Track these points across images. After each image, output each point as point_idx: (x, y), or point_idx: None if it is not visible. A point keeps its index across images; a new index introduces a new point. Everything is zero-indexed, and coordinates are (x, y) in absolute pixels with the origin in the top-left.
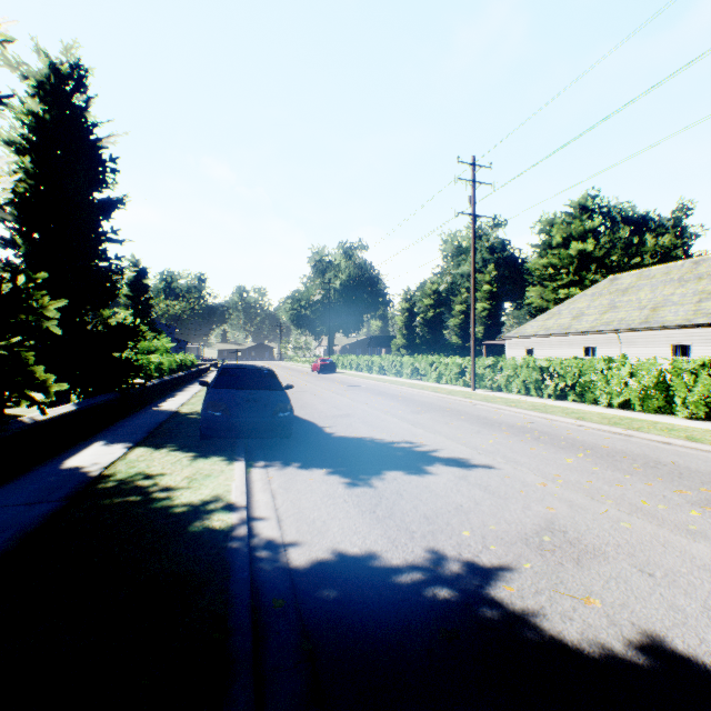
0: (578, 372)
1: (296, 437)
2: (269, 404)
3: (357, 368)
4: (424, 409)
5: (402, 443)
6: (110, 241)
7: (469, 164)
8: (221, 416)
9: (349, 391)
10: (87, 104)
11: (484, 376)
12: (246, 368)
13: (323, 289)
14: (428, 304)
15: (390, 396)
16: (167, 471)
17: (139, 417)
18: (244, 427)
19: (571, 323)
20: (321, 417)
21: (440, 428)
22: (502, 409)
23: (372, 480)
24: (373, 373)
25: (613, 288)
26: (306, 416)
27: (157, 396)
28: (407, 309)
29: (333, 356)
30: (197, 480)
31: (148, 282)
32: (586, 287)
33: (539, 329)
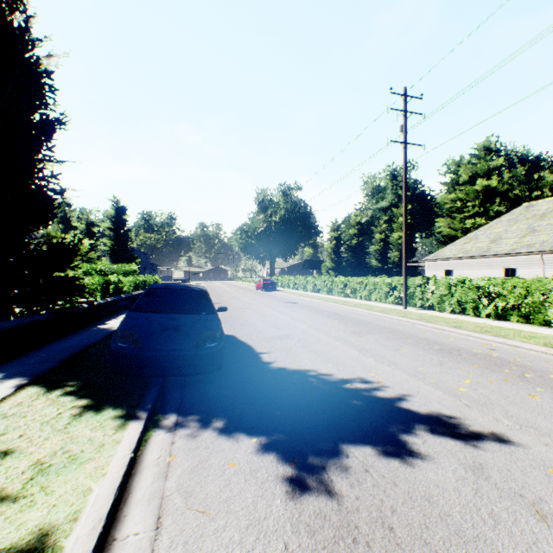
0: (525, 292)
1: (227, 368)
2: (192, 333)
3: (293, 286)
4: (365, 329)
5: (356, 383)
6: (51, 161)
7: (401, 95)
8: (130, 348)
9: (287, 308)
10: (27, 24)
11: (415, 294)
12: (175, 288)
13: (266, 221)
14: (352, 234)
15: (326, 313)
16: (19, 444)
17: (74, 337)
18: (159, 362)
19: (490, 246)
20: (259, 338)
21: (392, 356)
22: (446, 330)
23: (330, 472)
24: (308, 291)
25: (530, 214)
26: (244, 336)
27: (110, 312)
28: (334, 237)
29: (274, 276)
30: (44, 473)
31: (126, 218)
32: (490, 217)
33: (457, 252)
